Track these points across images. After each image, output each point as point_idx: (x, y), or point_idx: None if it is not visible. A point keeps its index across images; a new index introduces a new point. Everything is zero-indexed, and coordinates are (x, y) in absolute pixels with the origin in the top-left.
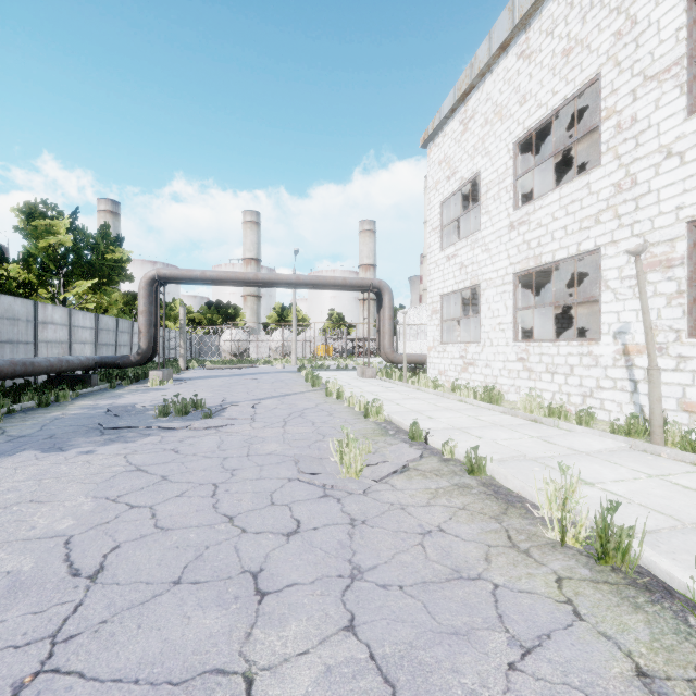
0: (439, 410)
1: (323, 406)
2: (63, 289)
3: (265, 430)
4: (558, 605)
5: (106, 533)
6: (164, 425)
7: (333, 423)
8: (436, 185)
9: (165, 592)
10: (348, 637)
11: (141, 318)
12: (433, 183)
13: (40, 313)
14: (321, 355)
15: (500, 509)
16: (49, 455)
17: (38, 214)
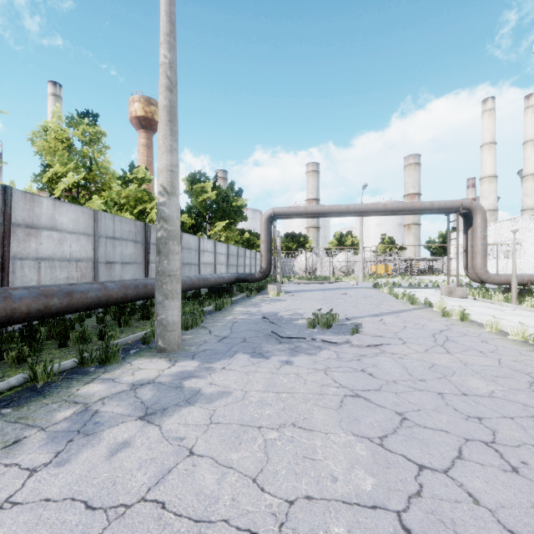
0: None
1: (457, 328)
2: (209, 229)
3: (434, 355)
4: None
5: (441, 522)
6: (325, 338)
7: (509, 355)
8: None
9: None
10: None
11: (262, 245)
12: None
13: (201, 245)
14: (380, 273)
15: None
16: (259, 361)
17: (196, 181)
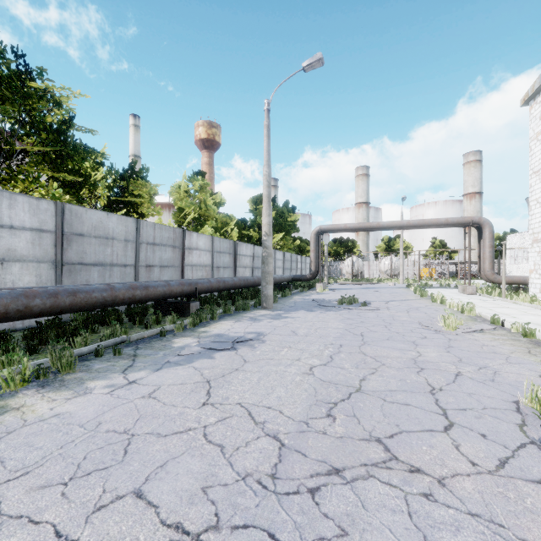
0: (526, 315)
1: (430, 306)
2: None
3: (398, 313)
4: (535, 362)
5: (356, 330)
6: (345, 307)
7: (438, 314)
8: (537, 136)
9: (385, 340)
10: (447, 353)
11: (312, 254)
12: (533, 134)
13: None
14: (424, 276)
15: (533, 346)
16: (311, 312)
17: (259, 202)
